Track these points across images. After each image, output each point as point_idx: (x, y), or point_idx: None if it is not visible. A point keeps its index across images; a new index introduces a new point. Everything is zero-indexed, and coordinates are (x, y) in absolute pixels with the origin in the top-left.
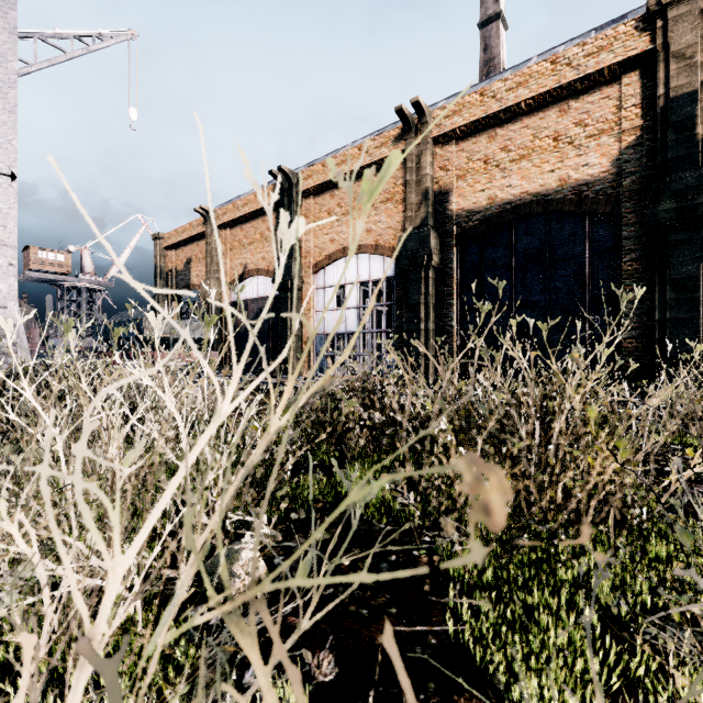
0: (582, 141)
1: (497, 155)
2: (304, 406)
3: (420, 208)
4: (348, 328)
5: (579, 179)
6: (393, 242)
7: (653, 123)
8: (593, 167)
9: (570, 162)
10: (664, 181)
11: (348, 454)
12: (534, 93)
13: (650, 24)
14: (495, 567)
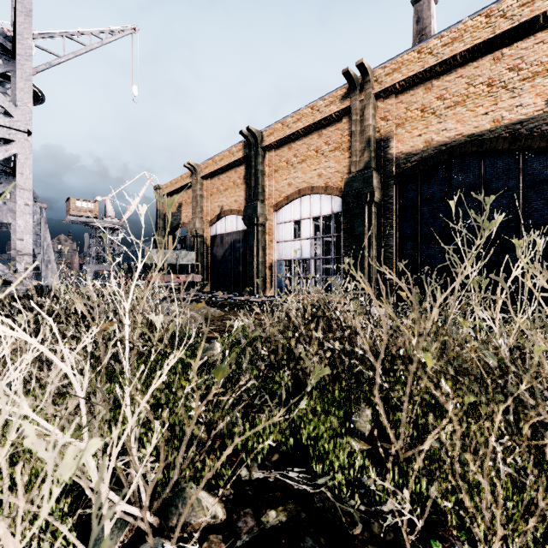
0: (516, 84)
1: (433, 103)
2: None
3: (363, 153)
4: (303, 256)
5: (513, 119)
6: (340, 183)
7: None
8: (527, 107)
9: (504, 104)
10: None
11: (306, 384)
12: (469, 46)
13: None
14: None
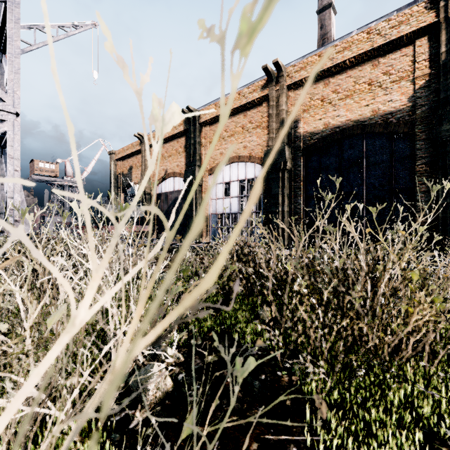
0: (388, 84)
1: (329, 96)
2: (156, 340)
3: (278, 131)
4: (232, 210)
5: (386, 110)
6: (261, 154)
7: (437, 71)
8: (395, 102)
9: (380, 99)
10: (445, 110)
11: (231, 296)
12: (355, 54)
13: (435, 5)
14: (339, 388)
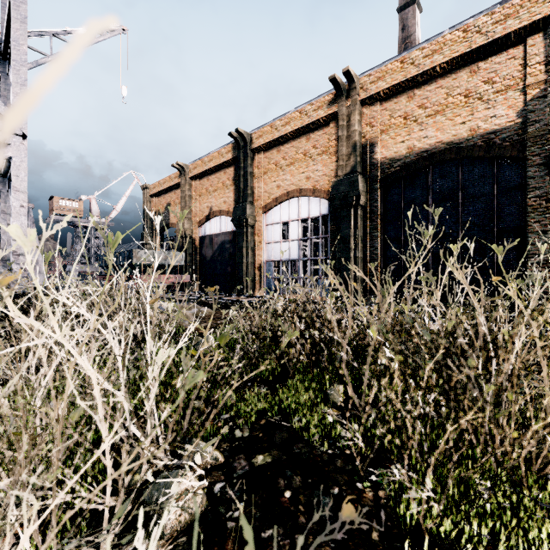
0: (490, 96)
1: (415, 112)
2: None
3: (350, 158)
4: (291, 257)
5: (487, 129)
6: (328, 186)
7: None
8: (500, 118)
9: (479, 114)
10: None
11: (290, 368)
12: (447, 58)
13: None
14: (452, 516)
